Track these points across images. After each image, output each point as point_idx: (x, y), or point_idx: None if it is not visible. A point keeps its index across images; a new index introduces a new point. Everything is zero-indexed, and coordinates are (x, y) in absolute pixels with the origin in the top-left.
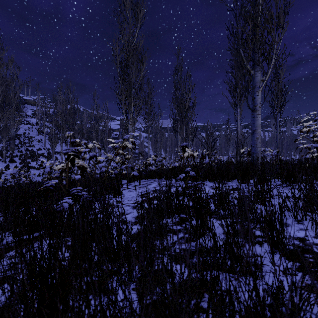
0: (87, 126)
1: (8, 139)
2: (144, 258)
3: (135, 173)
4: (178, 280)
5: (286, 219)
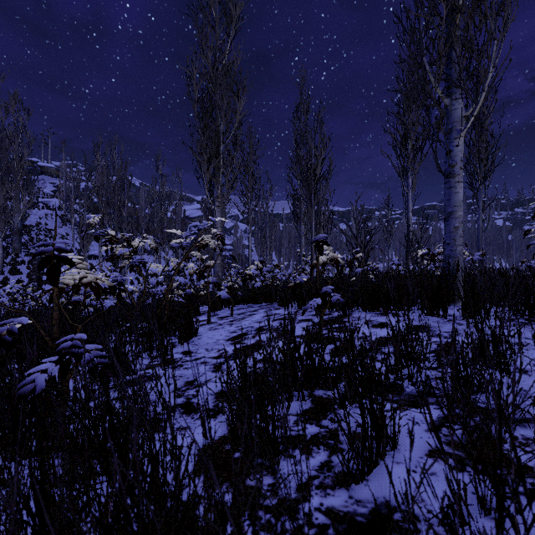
0: (146, 213)
1: (9, 234)
2: None
3: (224, 294)
4: None
5: None
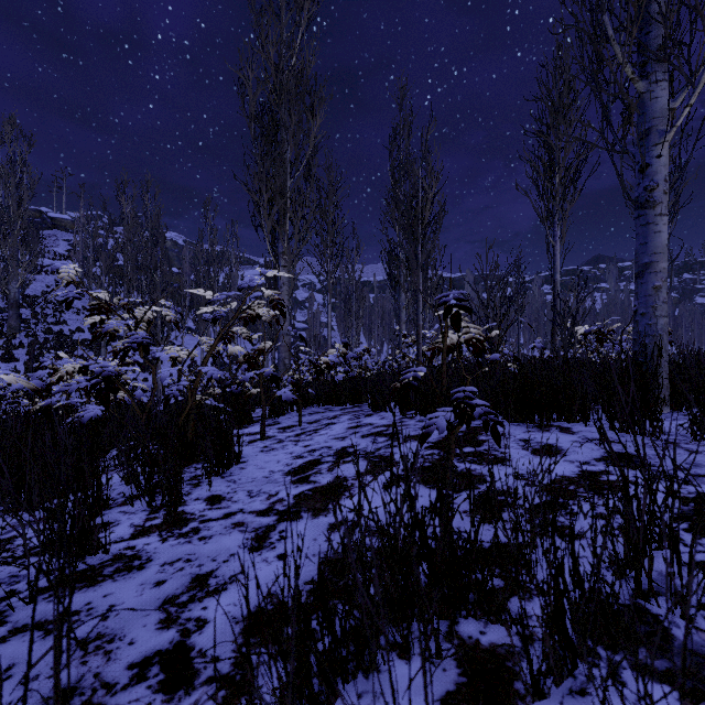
0: (191, 279)
1: (4, 308)
2: None
3: (286, 393)
4: None
5: None
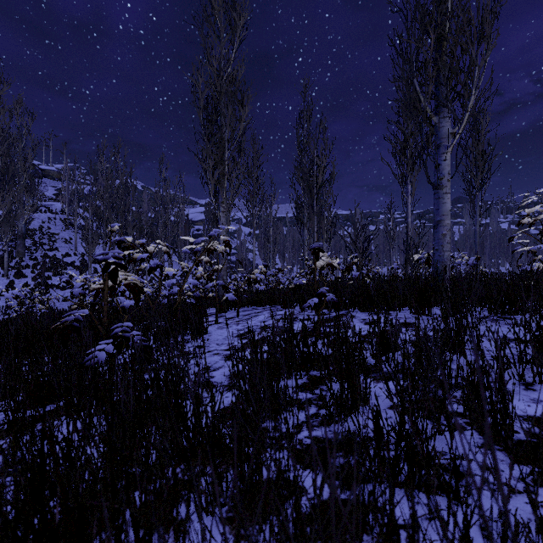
0: (148, 216)
1: (13, 238)
2: (243, 459)
3: (231, 296)
4: (313, 530)
5: (514, 385)
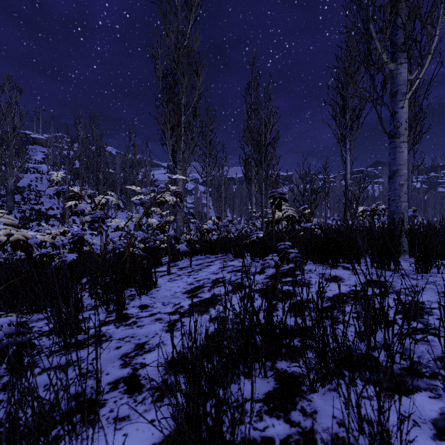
0: (121, 176)
1: (4, 194)
2: None
3: (182, 247)
4: None
5: None
